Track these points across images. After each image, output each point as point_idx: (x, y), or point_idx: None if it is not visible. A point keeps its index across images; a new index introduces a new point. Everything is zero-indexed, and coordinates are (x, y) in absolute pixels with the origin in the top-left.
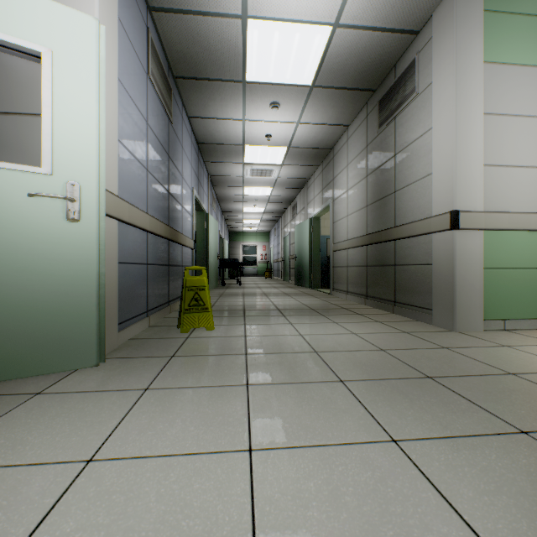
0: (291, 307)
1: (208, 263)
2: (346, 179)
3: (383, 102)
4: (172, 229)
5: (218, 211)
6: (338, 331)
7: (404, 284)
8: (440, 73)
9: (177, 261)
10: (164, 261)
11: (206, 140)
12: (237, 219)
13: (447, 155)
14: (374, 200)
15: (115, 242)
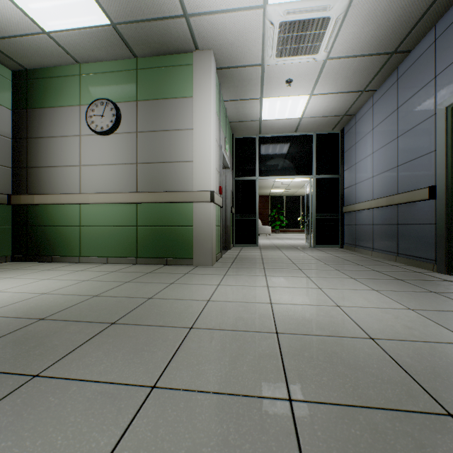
0: None
1: None
2: None
3: None
4: None
5: None
6: None
7: None
8: None
9: None
10: None
11: None
12: None
13: None
14: None
15: None
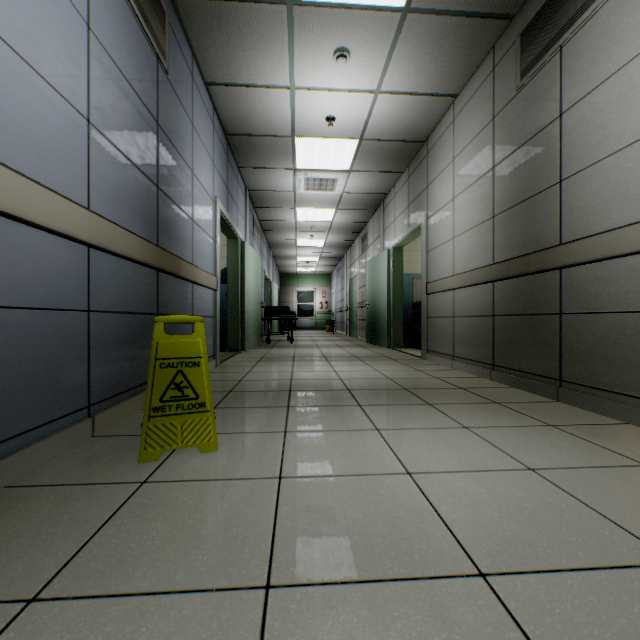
0: (369, 384)
1: (244, 312)
2: (452, 182)
3: (532, 30)
4: (163, 251)
5: (263, 244)
6: (487, 457)
7: (584, 348)
8: None
9: (180, 307)
10: (146, 306)
11: (238, 129)
12: (290, 256)
13: None
14: (510, 205)
15: None
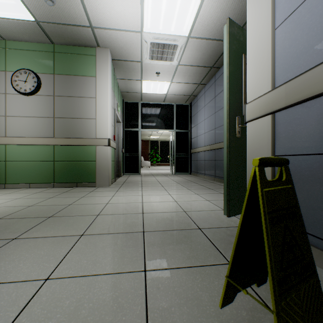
0: None
1: None
2: None
3: None
4: None
5: None
6: None
7: None
8: None
9: None
10: None
11: None
12: None
13: None
14: None
15: (266, 137)
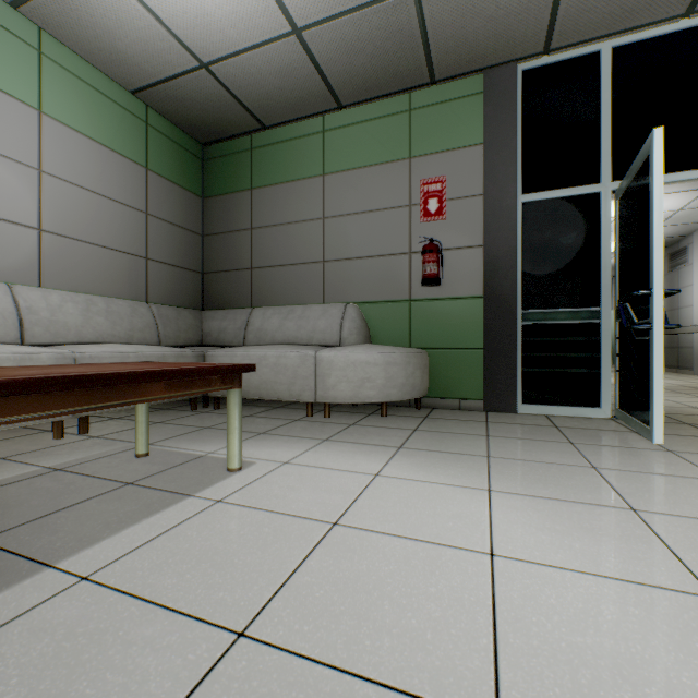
0: None
1: None
2: None
3: (671, 257)
4: None
5: None
6: None
7: (681, 357)
8: (695, 262)
9: None
10: None
11: None
12: None
13: (697, 300)
14: (666, 310)
15: None
